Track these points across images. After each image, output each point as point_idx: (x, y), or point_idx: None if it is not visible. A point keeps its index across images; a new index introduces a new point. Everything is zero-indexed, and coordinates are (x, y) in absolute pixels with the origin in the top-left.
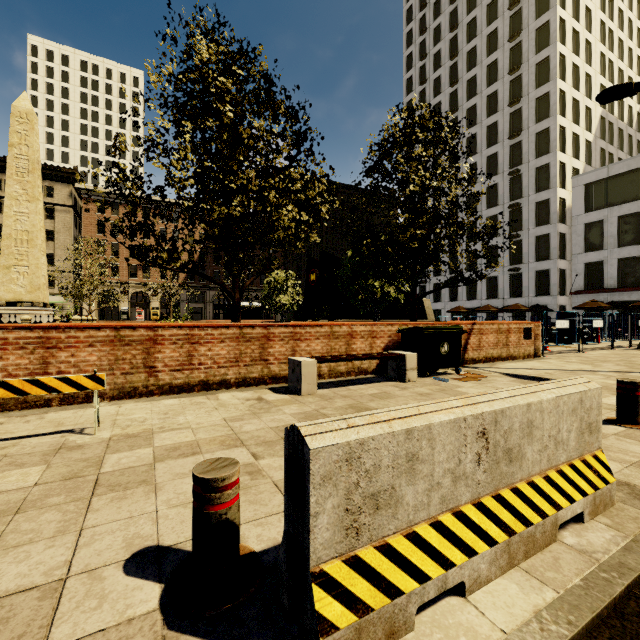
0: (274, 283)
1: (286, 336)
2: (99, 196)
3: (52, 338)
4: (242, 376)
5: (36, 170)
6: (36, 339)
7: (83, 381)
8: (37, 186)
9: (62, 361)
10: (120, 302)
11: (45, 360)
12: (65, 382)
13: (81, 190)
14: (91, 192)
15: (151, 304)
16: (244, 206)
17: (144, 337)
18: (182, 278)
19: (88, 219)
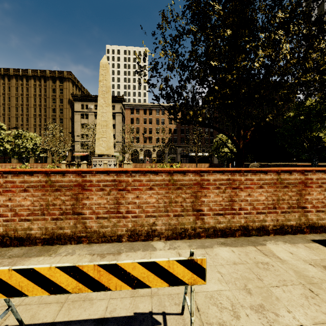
0: (219, 141)
1: (324, 182)
2: (131, 107)
3: (122, 181)
4: (279, 223)
5: (109, 91)
6: (111, 182)
7: (176, 269)
8: (109, 99)
9: (129, 202)
10: (141, 154)
11: (117, 200)
12: (152, 270)
13: (124, 105)
14: (128, 105)
15: (152, 155)
16: (269, 54)
17: (192, 181)
18: (166, 142)
19: (127, 117)
